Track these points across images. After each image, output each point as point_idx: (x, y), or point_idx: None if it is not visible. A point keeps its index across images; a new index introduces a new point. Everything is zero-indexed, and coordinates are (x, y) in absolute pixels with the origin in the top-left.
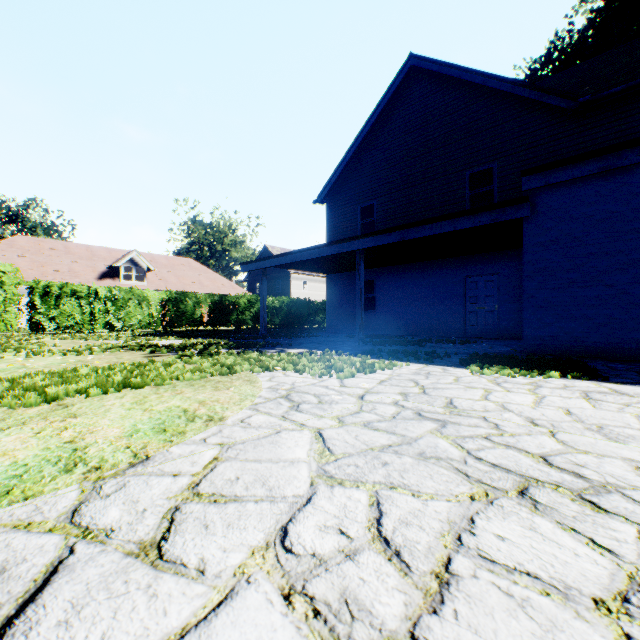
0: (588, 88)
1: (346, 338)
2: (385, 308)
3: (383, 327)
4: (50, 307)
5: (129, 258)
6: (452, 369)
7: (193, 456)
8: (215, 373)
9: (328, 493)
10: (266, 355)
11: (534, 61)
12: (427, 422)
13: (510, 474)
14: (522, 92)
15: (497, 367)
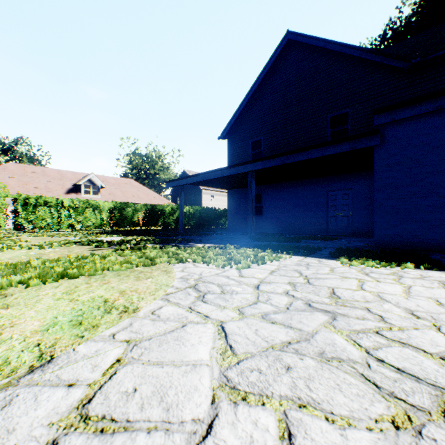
0: (418, 53)
1: (241, 235)
2: (269, 214)
3: (268, 227)
4: (29, 213)
5: (88, 179)
6: (325, 261)
7: (97, 357)
8: (139, 264)
9: (231, 416)
10: (181, 249)
11: (374, 39)
12: (318, 314)
13: (421, 384)
14: (369, 57)
15: (361, 259)
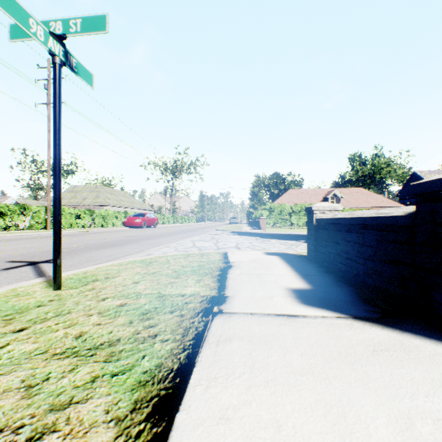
0: None
1: None
2: None
3: None
4: None
5: (332, 193)
6: None
7: None
8: None
9: None
10: None
11: None
12: None
13: None
14: None
15: None
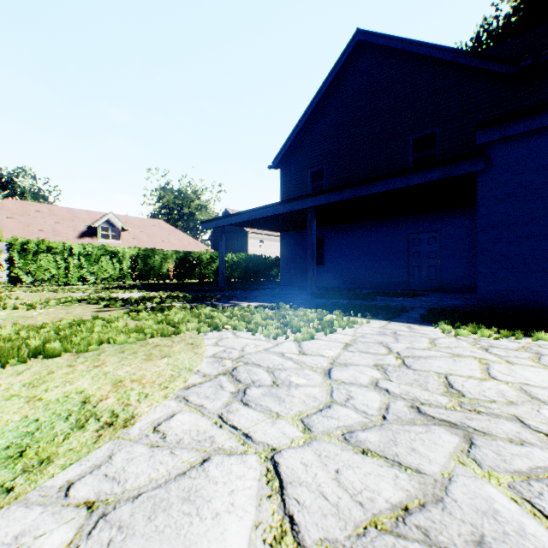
0: (526, 56)
1: (298, 291)
2: (334, 263)
3: (332, 280)
4: (27, 262)
5: (106, 219)
6: (418, 327)
7: None
8: (155, 334)
9: None
10: (219, 310)
11: (465, 43)
12: (439, 430)
13: None
14: (464, 60)
15: (470, 326)
